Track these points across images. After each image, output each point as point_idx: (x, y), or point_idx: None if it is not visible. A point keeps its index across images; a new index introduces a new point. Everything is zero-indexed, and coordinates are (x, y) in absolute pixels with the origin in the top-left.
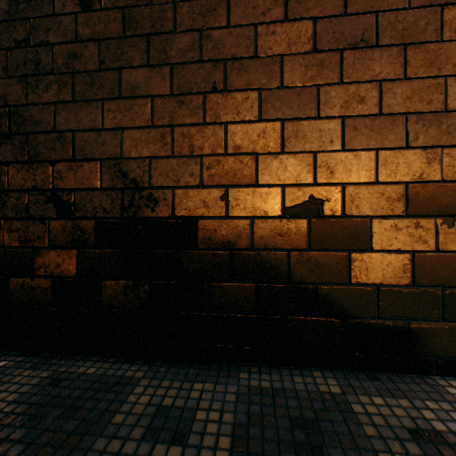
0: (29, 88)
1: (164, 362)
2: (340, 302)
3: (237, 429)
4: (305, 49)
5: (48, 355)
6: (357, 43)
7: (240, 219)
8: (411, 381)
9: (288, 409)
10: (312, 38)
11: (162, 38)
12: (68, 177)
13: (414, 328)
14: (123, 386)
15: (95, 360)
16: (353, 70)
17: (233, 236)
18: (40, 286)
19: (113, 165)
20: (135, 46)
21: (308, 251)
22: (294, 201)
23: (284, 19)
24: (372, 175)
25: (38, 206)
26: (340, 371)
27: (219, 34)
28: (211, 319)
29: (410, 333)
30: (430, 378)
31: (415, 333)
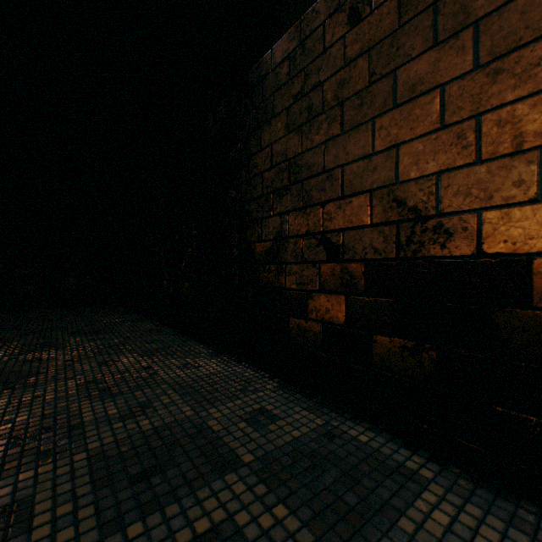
0: (303, 137)
1: (463, 472)
2: None
3: None
4: None
5: (318, 401)
6: None
7: None
8: None
9: None
10: None
11: None
12: (336, 216)
13: None
14: (405, 479)
15: (365, 427)
16: None
17: None
18: (311, 330)
19: (385, 194)
20: (415, 30)
21: None
22: None
23: None
24: None
25: (310, 250)
26: None
27: None
28: None
29: None
30: None
31: None
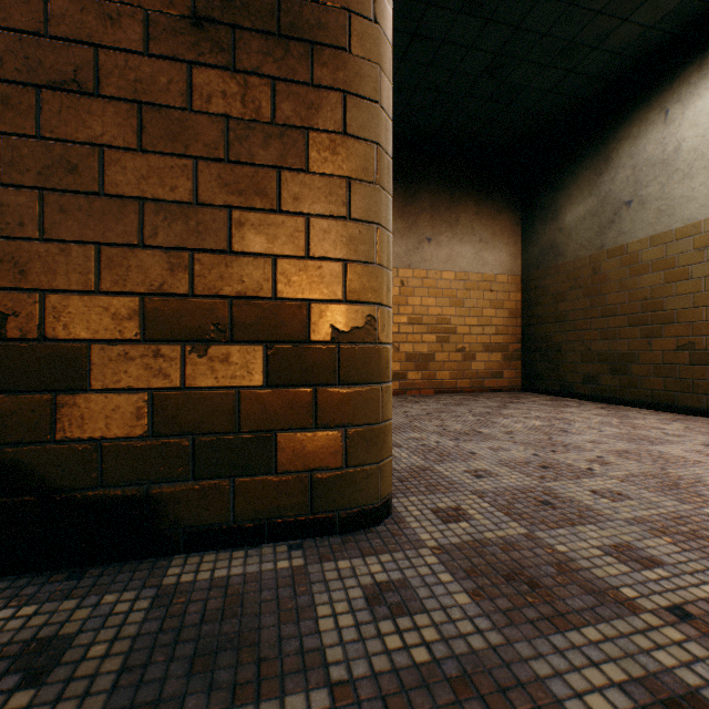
0: None
1: None
2: (40, 470)
3: None
4: None
5: None
6: (67, 84)
7: None
8: (135, 569)
9: None
10: None
11: None
12: None
13: (154, 495)
14: None
15: None
16: (61, 123)
17: None
18: None
19: None
20: None
21: None
22: None
23: None
24: (92, 281)
25: None
26: (38, 575)
27: None
28: None
29: (148, 503)
30: (172, 559)
31: (155, 502)
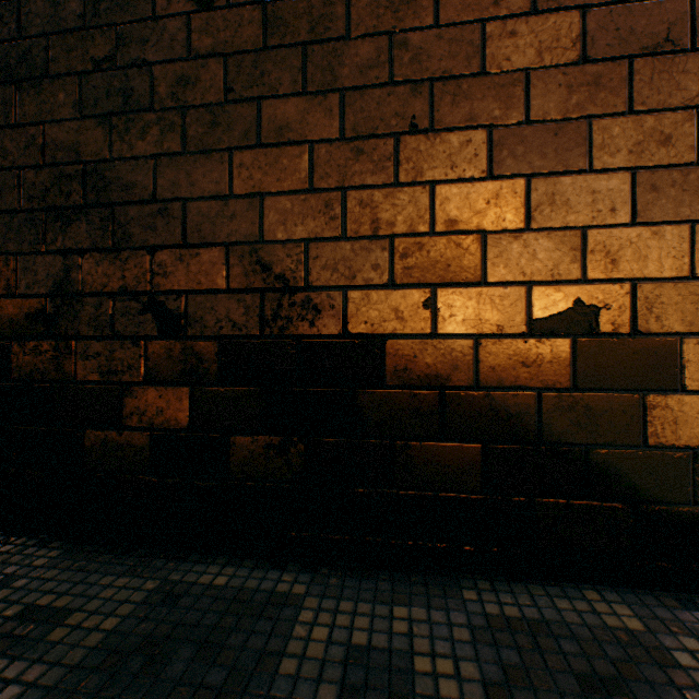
0: (115, 134)
1: (333, 568)
2: (628, 476)
3: (492, 691)
4: (567, 58)
5: (146, 553)
6: (657, 46)
7: (456, 338)
8: None
9: (566, 657)
10: (579, 40)
11: (327, 49)
12: (176, 272)
13: None
14: (279, 609)
15: (221, 563)
16: (651, 91)
17: (444, 366)
18: (131, 444)
19: (248, 253)
20: (283, 63)
21: (572, 392)
22: (548, 309)
23: (531, 10)
24: (685, 265)
25: (128, 319)
26: (629, 591)
27: (420, 39)
28: (407, 500)
29: None
30: None
31: None
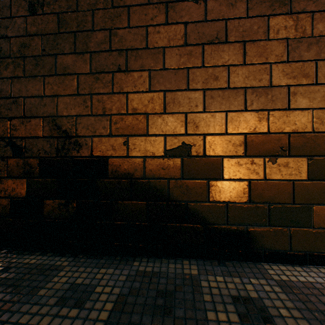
0: None
1: (85, 255)
2: (203, 214)
3: (120, 298)
4: (179, 43)
5: (6, 251)
6: (213, 40)
7: (136, 158)
8: (247, 266)
9: (159, 285)
10: (184, 36)
11: (84, 34)
12: (21, 128)
13: (250, 231)
14: (52, 271)
15: (37, 254)
16: (211, 58)
17: (132, 169)
18: (1, 204)
19: (51, 121)
20: (66, 40)
21: (181, 180)
22: (172, 146)
23: (166, 23)
24: (223, 129)
25: None
26: (202, 260)
27: (122, 32)
28: (117, 226)
29: (247, 234)
30: (260, 264)
31: (251, 234)
